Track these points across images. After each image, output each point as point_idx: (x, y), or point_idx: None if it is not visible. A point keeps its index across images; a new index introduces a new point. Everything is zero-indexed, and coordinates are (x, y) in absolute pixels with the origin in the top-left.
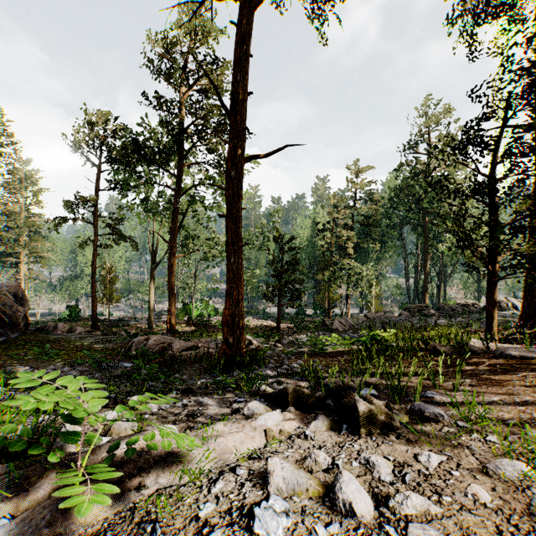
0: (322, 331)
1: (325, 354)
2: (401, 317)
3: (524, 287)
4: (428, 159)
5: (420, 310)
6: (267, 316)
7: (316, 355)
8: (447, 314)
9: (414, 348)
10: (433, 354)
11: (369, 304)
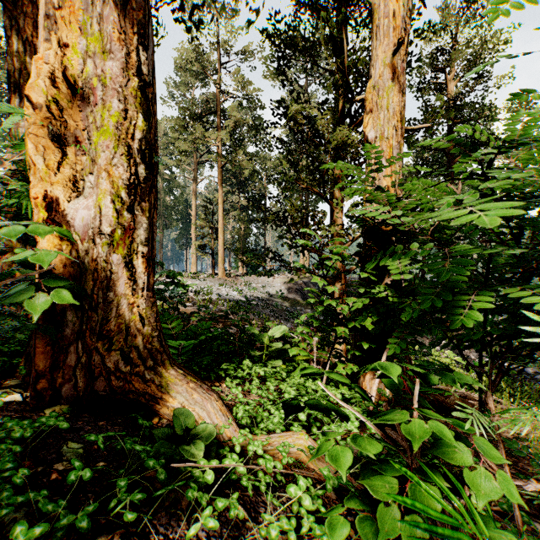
0: None
1: None
2: None
3: None
4: None
5: None
6: None
7: None
8: None
9: None
10: None
11: None
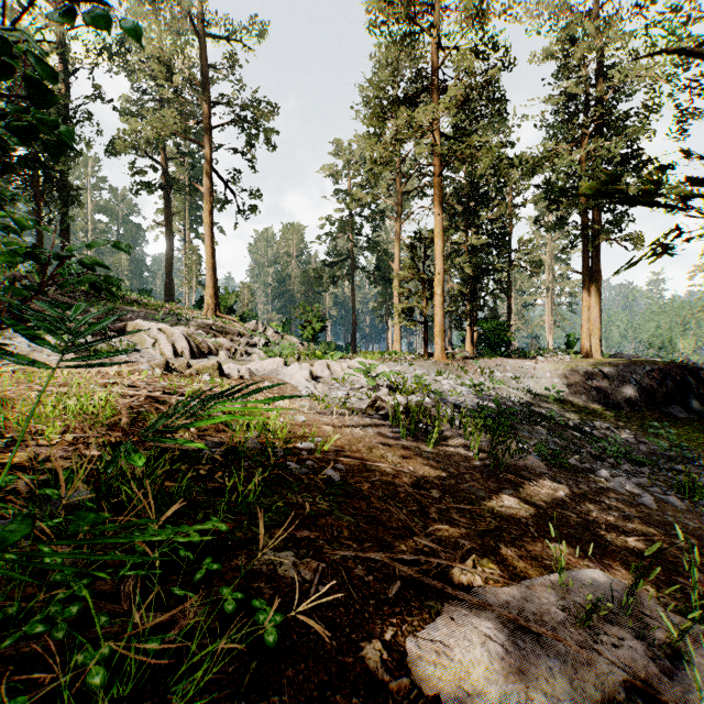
0: None
1: None
2: None
3: None
4: None
5: None
6: None
7: None
8: None
9: None
10: None
11: None
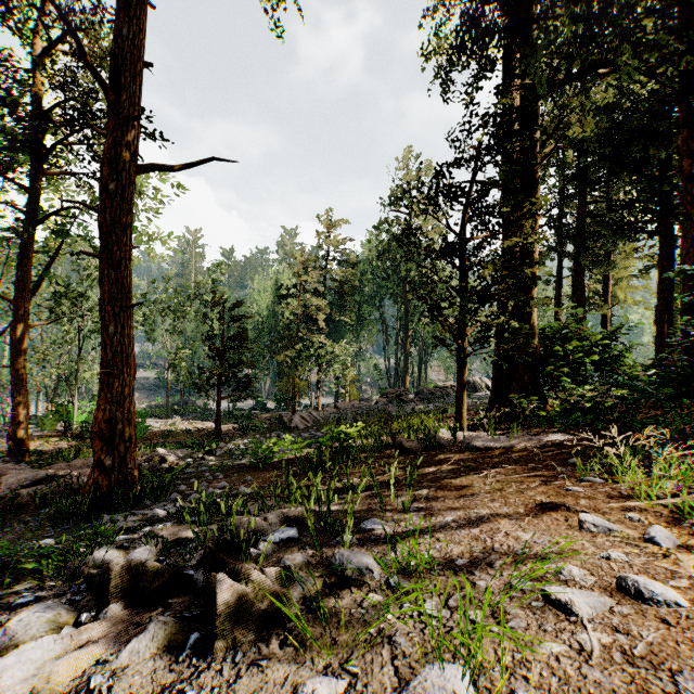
0: (277, 431)
1: (270, 466)
2: (377, 406)
3: (494, 366)
4: (409, 220)
5: (399, 395)
6: (208, 415)
7: (258, 468)
8: (426, 399)
9: (379, 447)
10: (399, 453)
11: (344, 391)
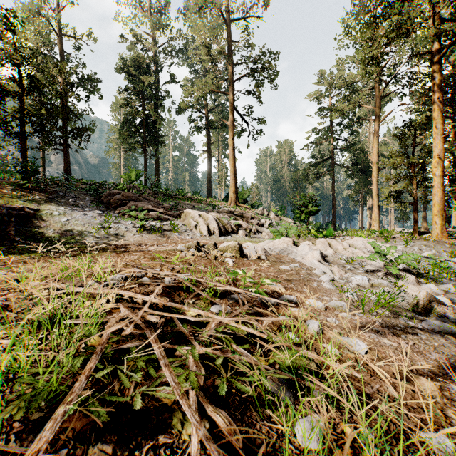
0: None
1: None
2: None
3: None
4: None
5: None
6: None
7: None
8: None
9: None
10: None
11: None
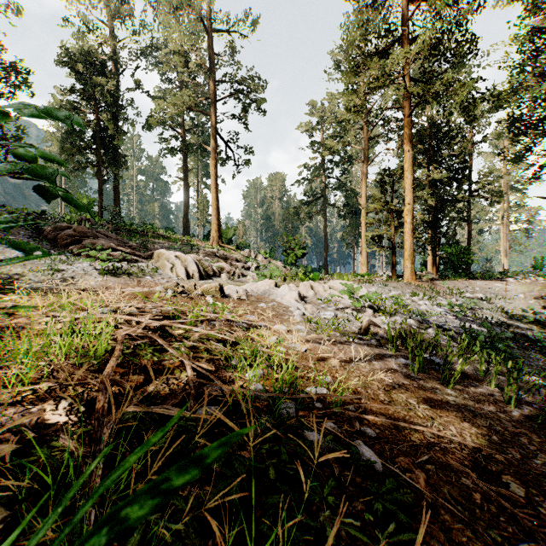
0: None
1: None
2: None
3: None
4: None
5: None
6: None
7: None
8: None
9: None
10: None
11: None
